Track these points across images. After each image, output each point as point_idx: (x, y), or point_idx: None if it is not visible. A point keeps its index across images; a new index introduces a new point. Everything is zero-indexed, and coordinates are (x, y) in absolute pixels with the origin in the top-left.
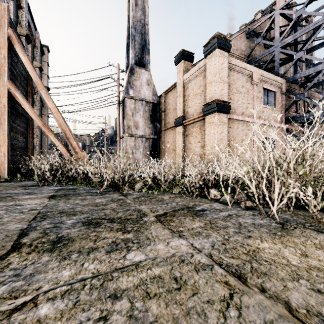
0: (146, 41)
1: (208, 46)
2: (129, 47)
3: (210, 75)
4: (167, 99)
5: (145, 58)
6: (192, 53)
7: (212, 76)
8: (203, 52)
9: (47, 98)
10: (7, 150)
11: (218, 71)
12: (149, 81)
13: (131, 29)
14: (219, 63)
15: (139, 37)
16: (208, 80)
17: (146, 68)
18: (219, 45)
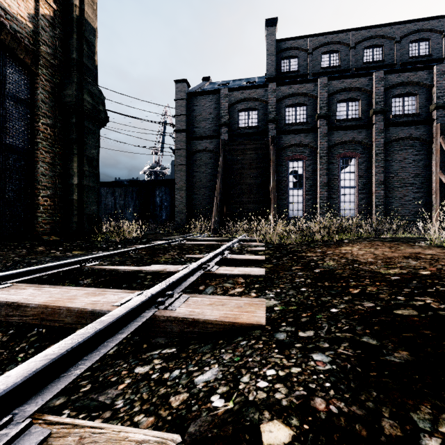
0: None
1: None
2: None
3: None
4: None
5: None
6: None
7: None
8: None
9: None
10: (438, 215)
11: None
12: None
13: None
14: None
15: None
16: None
17: None
18: None
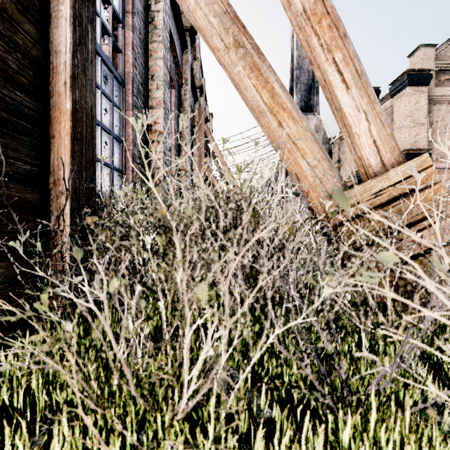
0: (314, 79)
1: (396, 84)
2: (292, 91)
3: (399, 119)
4: (342, 147)
5: (312, 100)
6: (376, 87)
7: (402, 120)
8: (389, 92)
9: (228, 174)
10: None
11: (410, 113)
12: (318, 127)
13: (296, 71)
14: (412, 103)
15: (305, 77)
16: (396, 125)
17: (313, 111)
18: (411, 82)
